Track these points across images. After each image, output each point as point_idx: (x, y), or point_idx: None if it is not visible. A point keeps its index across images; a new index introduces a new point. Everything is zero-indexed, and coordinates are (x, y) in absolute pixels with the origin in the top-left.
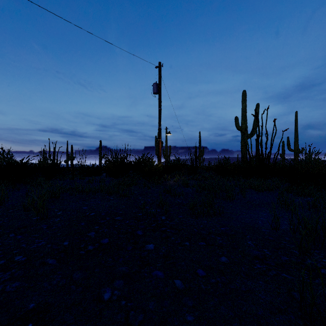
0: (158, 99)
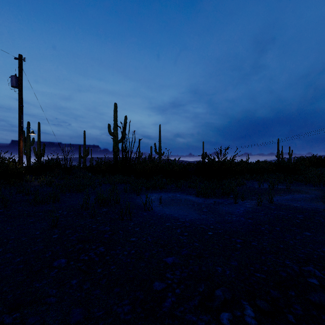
0: (18, 94)
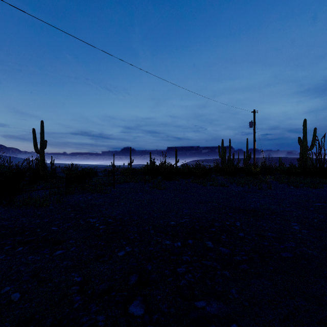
0: (254, 131)
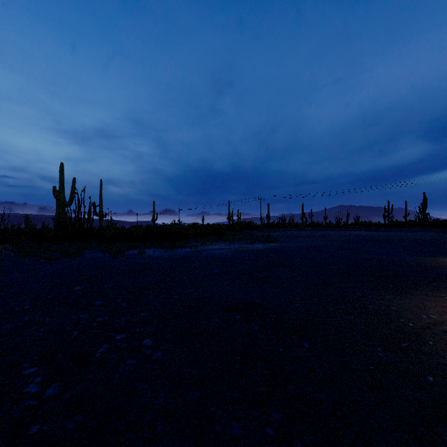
0: None
